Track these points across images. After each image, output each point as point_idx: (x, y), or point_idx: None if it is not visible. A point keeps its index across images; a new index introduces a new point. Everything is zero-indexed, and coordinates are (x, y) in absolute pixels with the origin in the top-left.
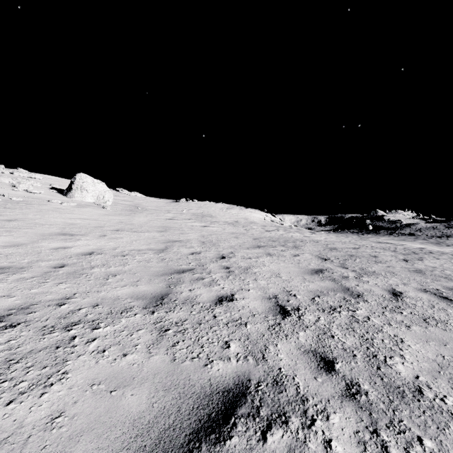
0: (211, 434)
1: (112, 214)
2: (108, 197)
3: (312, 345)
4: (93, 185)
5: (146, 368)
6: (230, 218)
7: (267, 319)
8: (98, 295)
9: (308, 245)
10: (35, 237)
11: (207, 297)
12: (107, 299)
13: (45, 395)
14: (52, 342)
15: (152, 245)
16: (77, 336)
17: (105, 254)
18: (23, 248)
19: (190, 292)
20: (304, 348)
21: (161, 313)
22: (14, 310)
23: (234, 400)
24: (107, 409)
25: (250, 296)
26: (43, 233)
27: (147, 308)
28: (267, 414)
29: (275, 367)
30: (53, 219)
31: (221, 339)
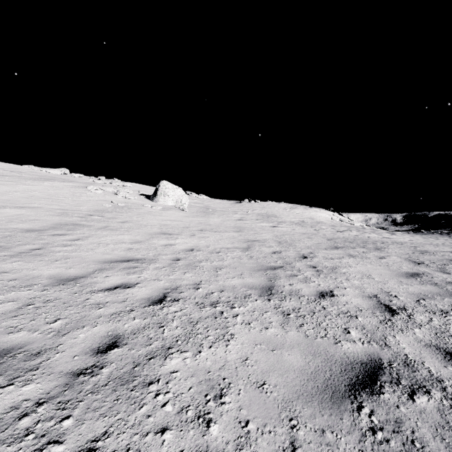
0: (365, 388)
1: (191, 216)
2: (185, 201)
3: (432, 341)
4: (173, 191)
5: (288, 339)
6: (295, 218)
7: (375, 315)
8: (218, 283)
9: (392, 248)
10: (146, 236)
11: (309, 291)
12: (227, 286)
13: (229, 346)
14: (209, 313)
15: (236, 244)
16: (223, 311)
17: (203, 251)
18: (144, 245)
19: (291, 286)
20: (424, 342)
21: (275, 301)
22: (169, 290)
23: (373, 371)
24: (276, 360)
25: (349, 294)
26: (150, 233)
27: (262, 296)
28: (407, 384)
29: (401, 353)
30: (151, 221)
31: (339, 326)
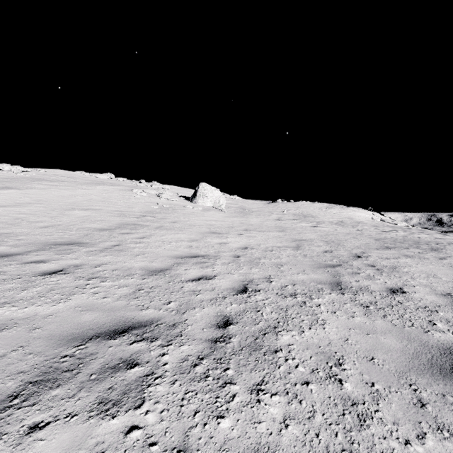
0: None
1: (231, 216)
2: (222, 202)
3: None
4: (211, 192)
5: (378, 326)
6: (332, 218)
7: None
8: (286, 278)
9: (449, 249)
10: (199, 235)
11: (378, 288)
12: (296, 281)
13: (326, 328)
14: (293, 302)
15: (285, 243)
16: (305, 301)
17: (256, 249)
18: (201, 243)
19: (358, 283)
20: None
21: (349, 295)
22: (246, 282)
23: None
24: (375, 342)
25: (420, 291)
26: (201, 232)
27: (334, 290)
28: None
29: None
30: (197, 221)
31: (422, 318)
